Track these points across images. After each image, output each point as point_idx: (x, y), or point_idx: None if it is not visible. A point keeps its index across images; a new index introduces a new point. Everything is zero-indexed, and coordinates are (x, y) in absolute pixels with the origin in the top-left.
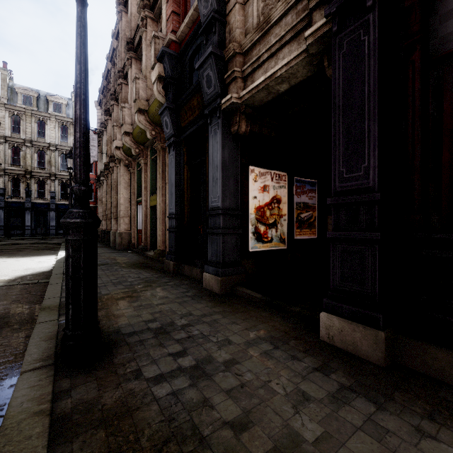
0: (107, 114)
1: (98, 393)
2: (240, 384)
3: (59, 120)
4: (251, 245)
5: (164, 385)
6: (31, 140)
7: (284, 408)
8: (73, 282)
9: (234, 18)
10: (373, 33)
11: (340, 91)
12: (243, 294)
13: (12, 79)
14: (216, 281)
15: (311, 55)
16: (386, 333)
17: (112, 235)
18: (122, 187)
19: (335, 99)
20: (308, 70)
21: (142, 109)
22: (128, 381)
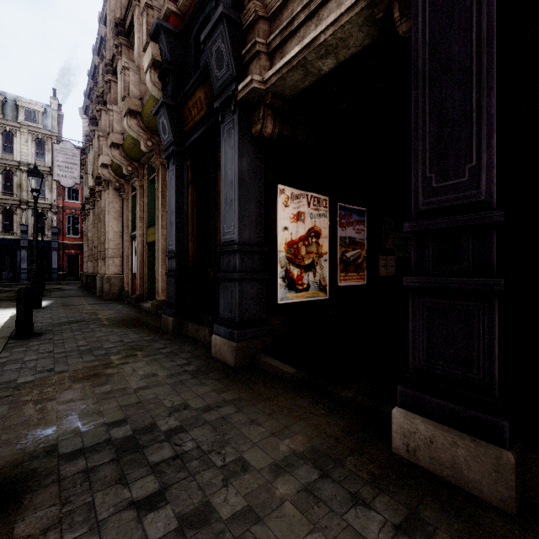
0: (94, 123)
1: None
2: None
3: (32, 132)
4: (280, 296)
5: None
6: None
7: None
8: None
9: None
10: None
11: (425, 47)
12: (268, 368)
13: None
14: (230, 348)
15: (372, 4)
16: (514, 452)
17: (99, 280)
18: (111, 217)
19: (416, 61)
20: (366, 34)
21: (133, 110)
22: None
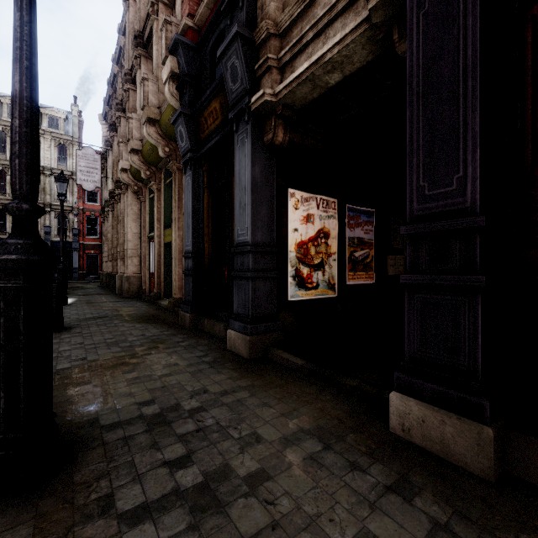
0: (113, 129)
1: None
2: (271, 523)
3: (55, 138)
4: (291, 293)
5: (146, 528)
6: None
7: None
8: (7, 356)
9: None
10: None
11: (419, 69)
12: (279, 360)
13: None
14: (244, 341)
15: (374, 26)
16: (494, 428)
17: (119, 279)
18: (129, 219)
19: (411, 81)
20: (369, 51)
21: (152, 118)
22: (87, 519)
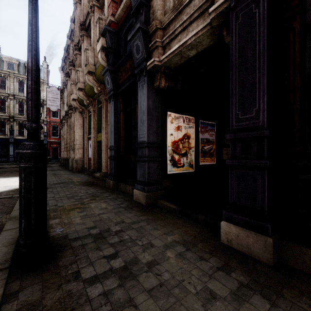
0: (67, 76)
1: (41, 295)
2: (159, 284)
3: None
4: (169, 169)
5: (97, 285)
6: (13, 94)
7: (195, 307)
8: (25, 201)
9: (156, 3)
10: (262, 6)
11: (236, 52)
12: (162, 206)
13: (0, 51)
14: (143, 196)
15: (213, 27)
16: (273, 239)
17: (71, 161)
18: (77, 127)
19: (232, 58)
20: (211, 39)
21: (91, 71)
22: (68, 282)
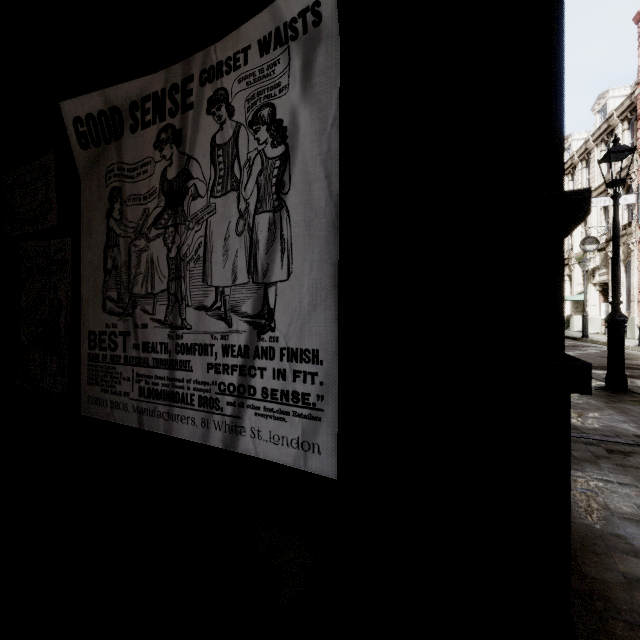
0: None
1: None
2: None
3: None
4: None
5: None
6: None
7: None
8: None
9: None
10: None
11: None
12: None
13: None
14: None
15: None
16: None
17: None
18: None
19: None
20: None
21: None
22: None
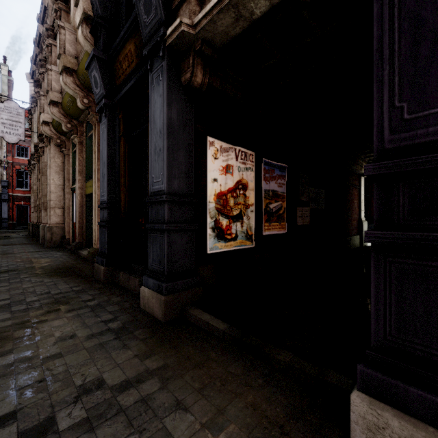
0: (38, 85)
1: None
2: None
3: None
4: (210, 245)
5: None
6: None
7: None
8: None
9: None
10: None
11: None
12: (198, 322)
13: None
14: (159, 301)
15: None
16: None
17: (42, 229)
18: (52, 171)
19: None
20: None
21: (69, 68)
22: None
